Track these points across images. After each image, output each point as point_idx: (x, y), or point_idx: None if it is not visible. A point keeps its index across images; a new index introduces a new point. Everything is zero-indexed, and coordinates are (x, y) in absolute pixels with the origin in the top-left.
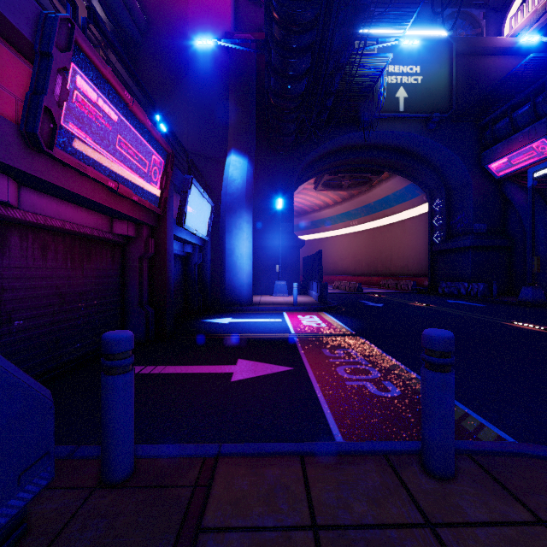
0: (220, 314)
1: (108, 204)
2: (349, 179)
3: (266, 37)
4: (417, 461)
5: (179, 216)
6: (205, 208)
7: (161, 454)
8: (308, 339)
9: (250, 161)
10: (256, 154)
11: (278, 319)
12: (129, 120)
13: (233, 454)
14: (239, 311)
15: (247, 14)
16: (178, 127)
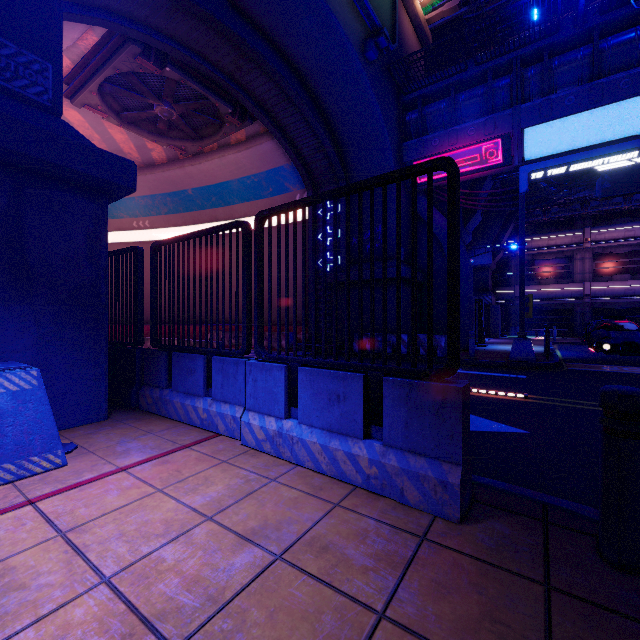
0: None
1: None
2: (176, 108)
3: None
4: None
5: None
6: None
7: None
8: None
9: None
10: None
11: None
12: None
13: None
14: None
15: None
16: None
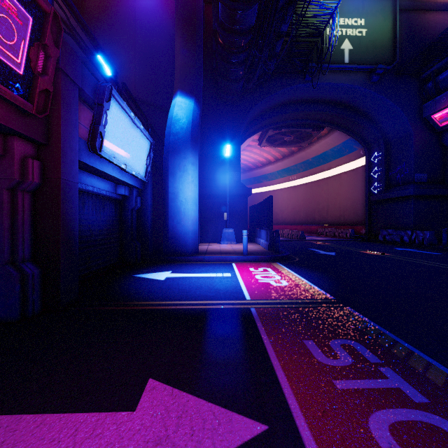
0: (160, 265)
1: None
2: (292, 135)
3: None
4: None
5: (92, 137)
6: (140, 142)
7: None
8: (273, 313)
9: (197, 103)
10: (204, 104)
11: (226, 273)
12: None
13: None
14: (183, 261)
15: None
16: (125, 74)
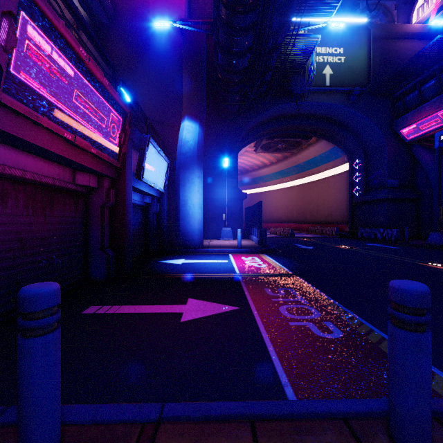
0: (175, 255)
1: (67, 156)
2: (284, 143)
3: (214, 19)
4: (382, 428)
5: (138, 170)
6: (162, 165)
7: (96, 418)
8: (252, 279)
9: (201, 126)
10: (206, 121)
11: (224, 260)
12: (86, 76)
13: (176, 418)
14: (191, 253)
15: (199, 5)
16: (140, 98)
